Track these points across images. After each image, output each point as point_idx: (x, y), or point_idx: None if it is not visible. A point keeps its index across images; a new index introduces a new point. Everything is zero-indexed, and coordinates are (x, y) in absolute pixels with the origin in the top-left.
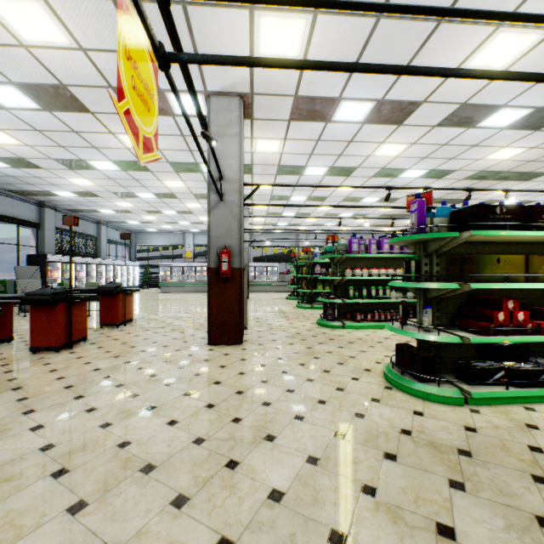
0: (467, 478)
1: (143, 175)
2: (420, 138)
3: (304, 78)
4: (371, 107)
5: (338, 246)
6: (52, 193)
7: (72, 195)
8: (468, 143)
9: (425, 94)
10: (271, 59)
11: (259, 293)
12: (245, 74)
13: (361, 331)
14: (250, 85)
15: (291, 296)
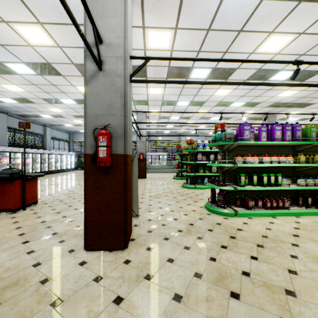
0: None
1: (58, 80)
2: (312, 25)
3: None
4: None
5: (227, 134)
6: None
7: (14, 101)
8: None
9: None
10: None
11: (154, 174)
12: None
13: (257, 222)
14: None
15: (176, 176)
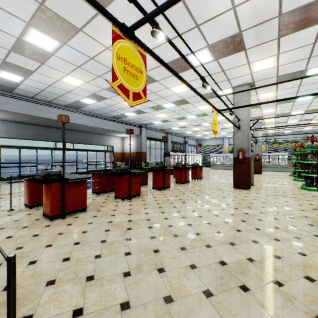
0: (317, 225)
1: (205, 117)
2: None
3: (280, 70)
4: None
5: (316, 144)
6: (171, 128)
7: (177, 128)
8: None
9: None
10: (246, 105)
11: (270, 172)
12: (249, 78)
13: None
14: (252, 80)
15: (292, 174)
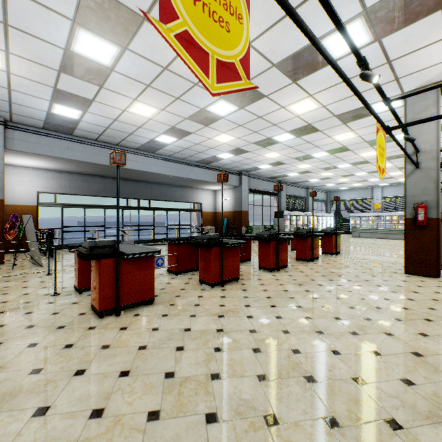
0: None
1: (344, 154)
2: None
3: None
4: None
5: None
6: (286, 175)
7: (296, 174)
8: None
9: None
10: None
11: None
12: (441, 70)
13: None
14: None
15: None
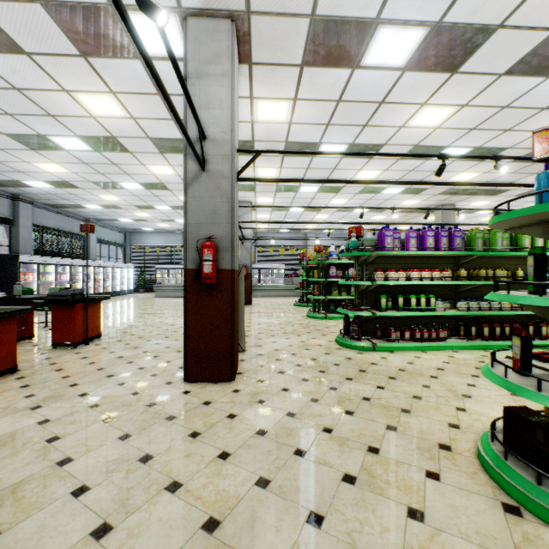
0: None
1: (122, 158)
2: (475, 97)
3: None
4: (419, 38)
5: (365, 242)
6: (23, 183)
7: (47, 185)
8: (538, 104)
9: (506, 11)
10: None
11: (264, 298)
12: None
13: (399, 356)
14: None
15: (299, 302)
